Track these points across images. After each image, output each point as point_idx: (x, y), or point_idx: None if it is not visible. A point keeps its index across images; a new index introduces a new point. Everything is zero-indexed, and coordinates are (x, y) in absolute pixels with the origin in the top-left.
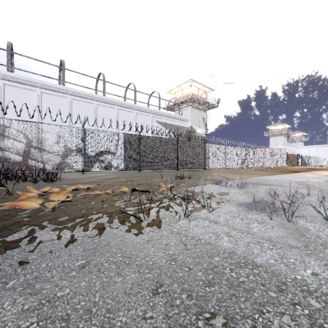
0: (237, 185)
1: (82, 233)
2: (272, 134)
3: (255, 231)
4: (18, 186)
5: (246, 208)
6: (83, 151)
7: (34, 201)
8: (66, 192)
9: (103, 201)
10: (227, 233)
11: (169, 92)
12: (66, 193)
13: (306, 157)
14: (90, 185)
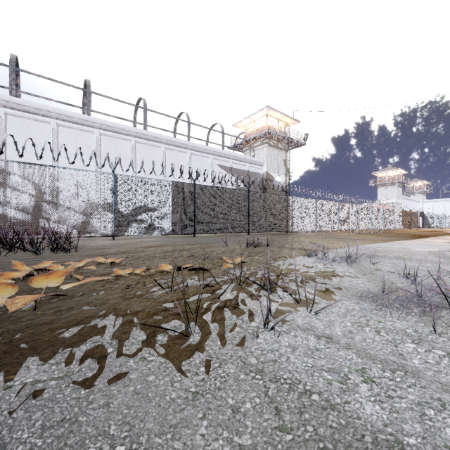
0: (342, 258)
1: (62, 369)
2: (381, 183)
3: (418, 365)
4: (9, 259)
5: (374, 304)
6: (114, 207)
7: (3, 290)
8: (64, 274)
9: (129, 287)
10: (362, 373)
11: (236, 125)
12: (63, 276)
13: (430, 216)
14: (116, 259)
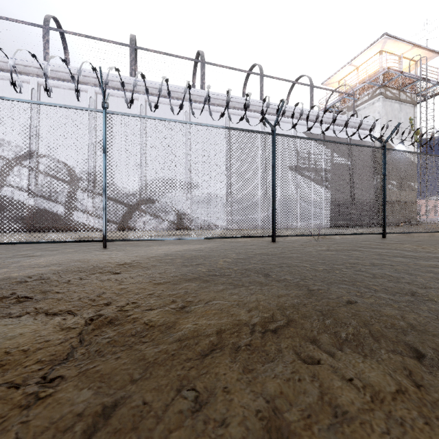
0: None
1: None
2: None
3: None
4: None
5: None
6: (105, 180)
7: None
8: None
9: None
10: None
11: (327, 82)
12: None
13: None
14: None
